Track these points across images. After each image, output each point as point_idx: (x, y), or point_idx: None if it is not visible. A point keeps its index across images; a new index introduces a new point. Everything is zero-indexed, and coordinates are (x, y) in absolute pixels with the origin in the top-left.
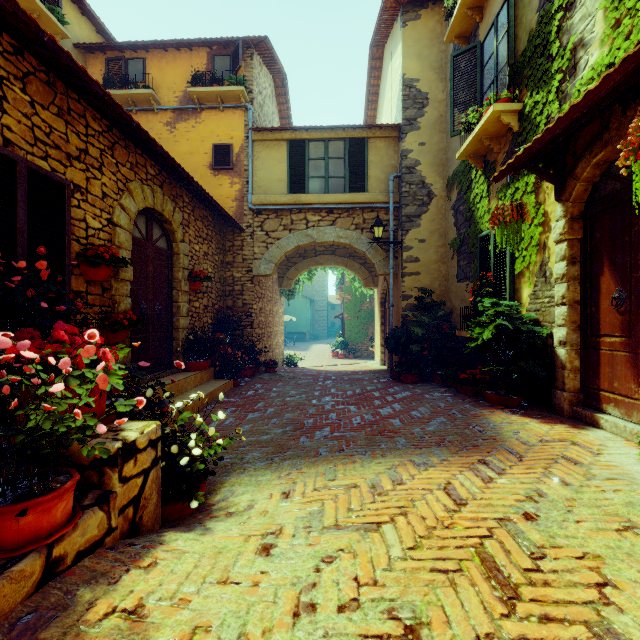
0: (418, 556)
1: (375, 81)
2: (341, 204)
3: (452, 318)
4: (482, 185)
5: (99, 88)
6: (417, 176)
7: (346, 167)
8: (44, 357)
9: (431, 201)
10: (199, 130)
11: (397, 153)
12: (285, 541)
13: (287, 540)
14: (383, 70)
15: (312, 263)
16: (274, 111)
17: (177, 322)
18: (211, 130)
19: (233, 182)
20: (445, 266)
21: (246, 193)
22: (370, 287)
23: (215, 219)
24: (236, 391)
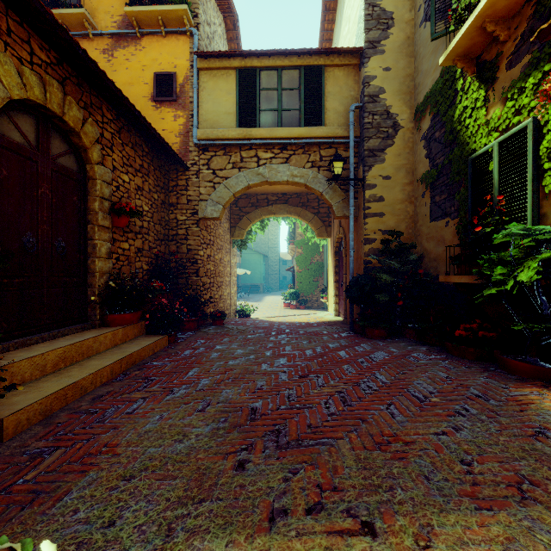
0: None
1: (329, 25)
2: (296, 139)
3: (423, 264)
4: (475, 93)
5: None
6: (381, 105)
7: (301, 98)
8: None
9: (397, 133)
10: (139, 58)
11: (357, 83)
12: None
13: None
14: (338, 11)
15: (264, 212)
16: None
17: (92, 265)
18: (152, 58)
19: (177, 115)
20: (412, 206)
21: (191, 127)
22: (323, 237)
23: (153, 152)
24: (170, 350)
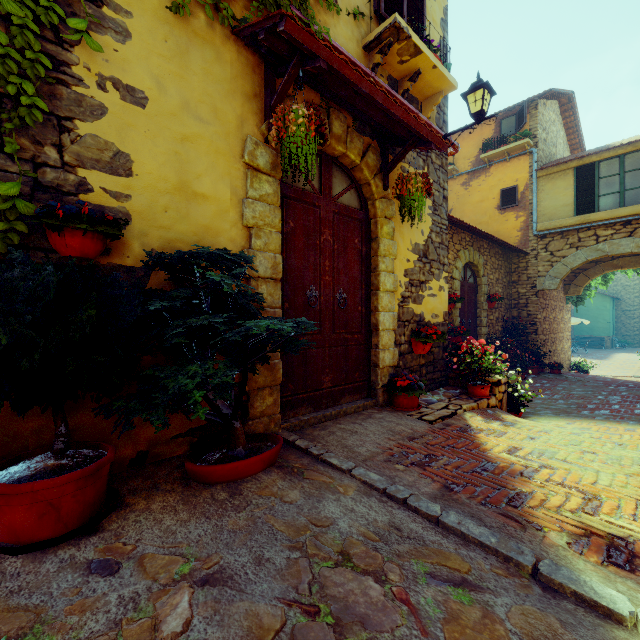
0: (637, 440)
1: None
2: None
3: None
4: None
5: (455, 219)
6: None
7: None
8: (470, 348)
9: None
10: (488, 182)
11: None
12: (567, 428)
13: (568, 428)
14: None
15: (607, 267)
16: (558, 129)
17: (480, 330)
18: (498, 179)
19: (518, 216)
20: None
21: (530, 222)
22: None
23: (503, 251)
24: (524, 382)
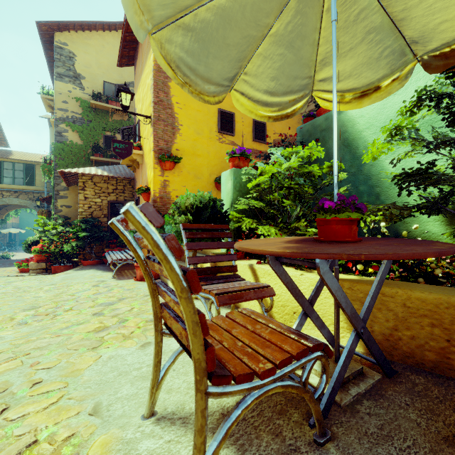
0: None
1: None
2: (22, 189)
3: None
4: None
5: None
6: None
7: (24, 175)
8: None
9: None
10: None
11: None
12: None
13: None
14: None
15: (17, 207)
16: None
17: None
18: None
19: None
20: None
21: None
22: None
23: None
24: None
